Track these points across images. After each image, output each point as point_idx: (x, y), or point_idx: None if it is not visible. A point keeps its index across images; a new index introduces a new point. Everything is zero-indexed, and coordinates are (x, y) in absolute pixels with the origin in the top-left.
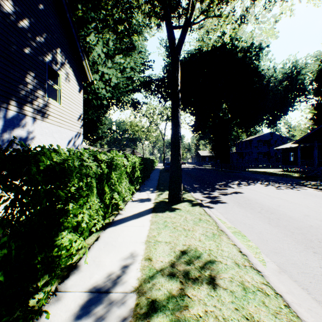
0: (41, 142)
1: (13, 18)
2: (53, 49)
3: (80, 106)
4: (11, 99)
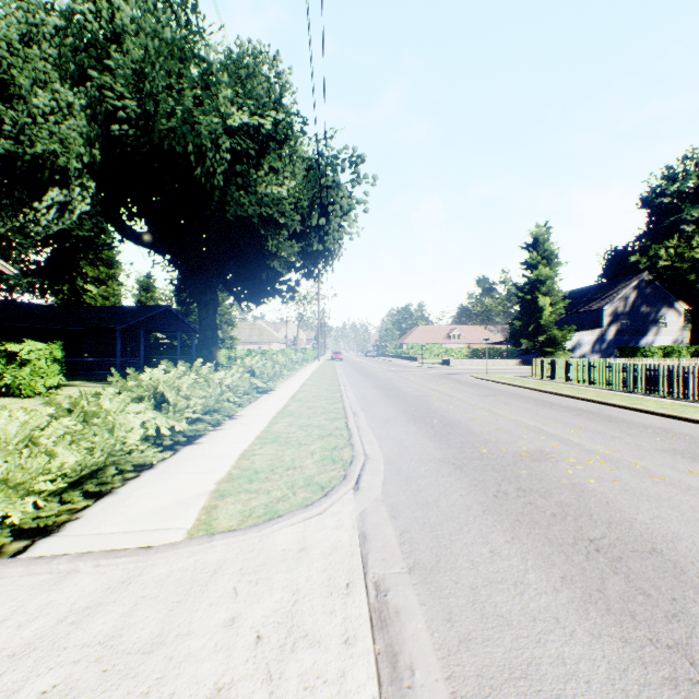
0: (656, 343)
1: (646, 312)
2: (661, 309)
3: (679, 324)
4: (646, 333)
